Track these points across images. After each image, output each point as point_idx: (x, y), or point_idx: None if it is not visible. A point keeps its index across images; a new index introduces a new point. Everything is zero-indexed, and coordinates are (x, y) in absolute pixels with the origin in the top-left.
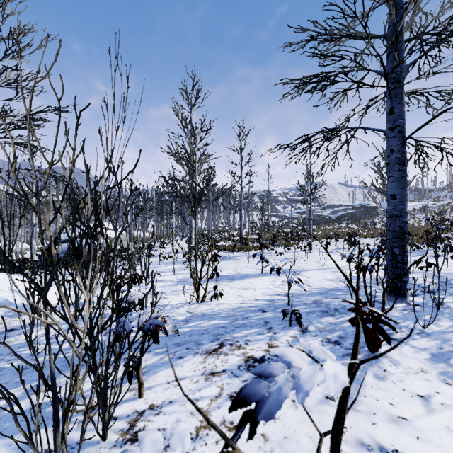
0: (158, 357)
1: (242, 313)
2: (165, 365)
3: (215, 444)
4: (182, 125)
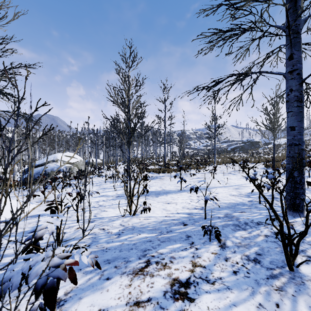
0: (87, 277)
1: (166, 227)
2: (92, 289)
3: None
4: (122, 81)
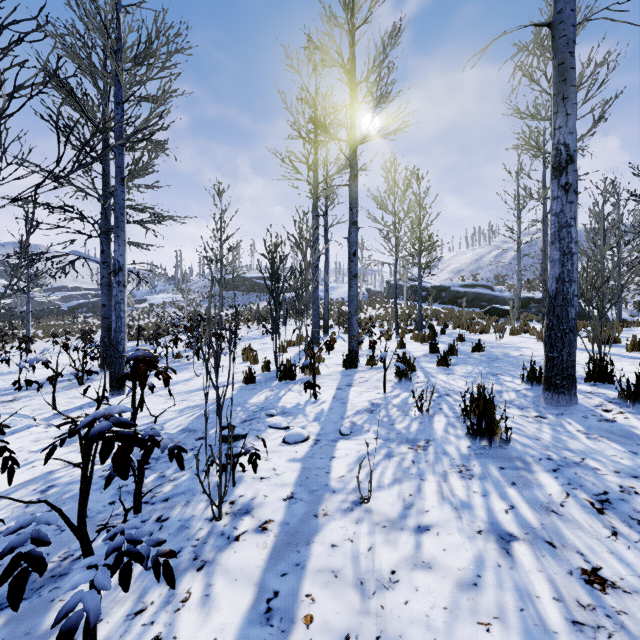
0: None
1: None
2: None
3: (6, 410)
4: None
